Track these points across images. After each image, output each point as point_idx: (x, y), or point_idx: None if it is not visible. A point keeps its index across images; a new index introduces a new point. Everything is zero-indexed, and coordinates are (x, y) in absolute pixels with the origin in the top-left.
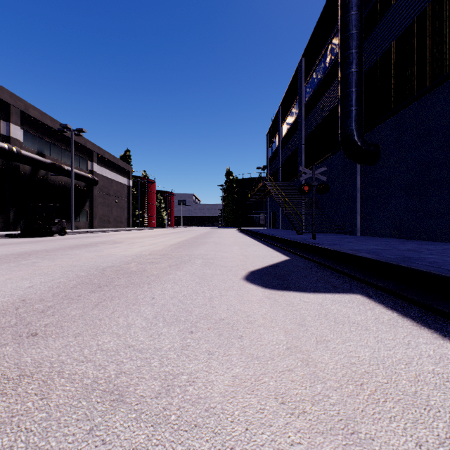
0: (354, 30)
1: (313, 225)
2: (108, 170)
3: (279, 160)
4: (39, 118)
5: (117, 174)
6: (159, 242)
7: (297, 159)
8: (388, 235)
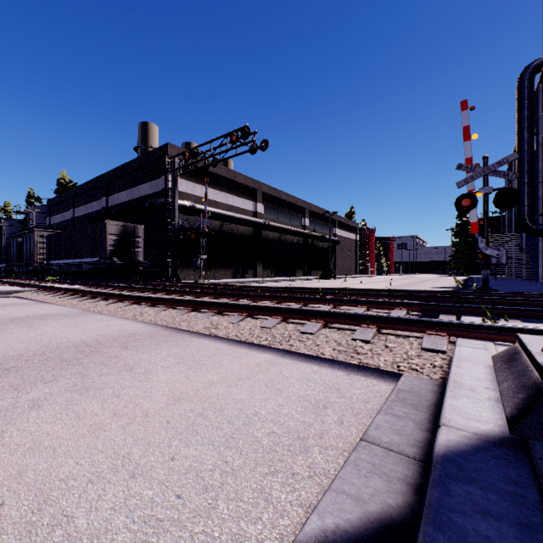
0: (524, 158)
1: None
2: (343, 231)
3: (511, 210)
4: (314, 210)
5: (348, 232)
6: (398, 283)
7: None
8: None
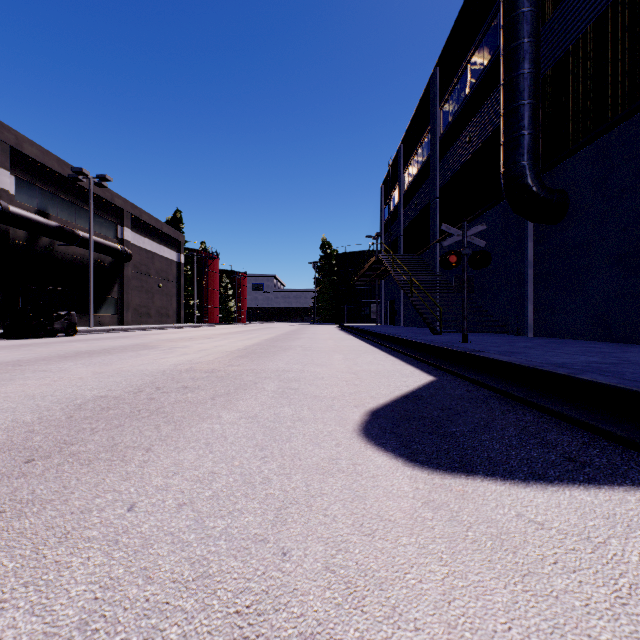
0: (527, 7)
1: (465, 319)
2: (148, 239)
3: (400, 224)
4: (40, 159)
5: (160, 244)
6: (215, 348)
7: (428, 220)
8: (583, 336)
